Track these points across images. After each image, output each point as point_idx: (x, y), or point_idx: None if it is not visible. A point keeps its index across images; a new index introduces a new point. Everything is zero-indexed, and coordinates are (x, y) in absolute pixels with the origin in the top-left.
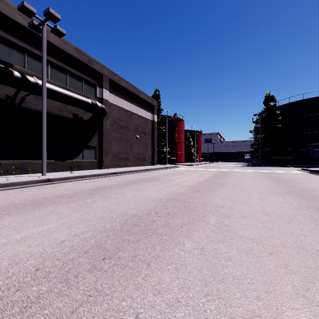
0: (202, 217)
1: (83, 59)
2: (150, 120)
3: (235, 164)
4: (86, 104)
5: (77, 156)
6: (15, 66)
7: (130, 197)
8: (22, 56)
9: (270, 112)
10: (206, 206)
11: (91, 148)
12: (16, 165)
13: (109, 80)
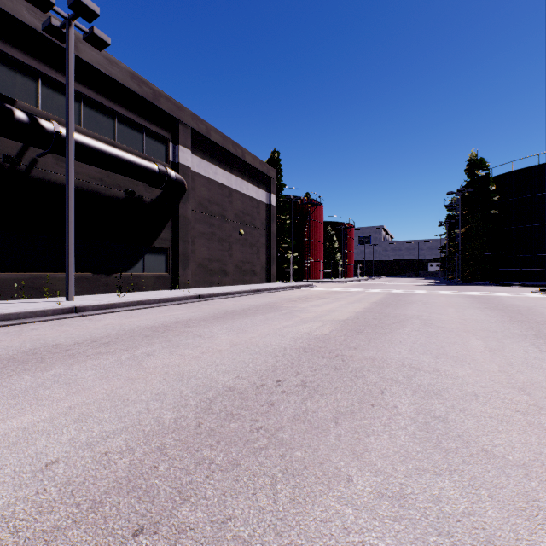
0: (379, 394)
1: (144, 92)
2: (264, 204)
3: (413, 281)
4: (150, 173)
5: (132, 266)
6: (19, 102)
7: (224, 345)
8: (32, 84)
9: (478, 189)
10: (381, 366)
11: (159, 251)
12: (21, 282)
13: (192, 131)
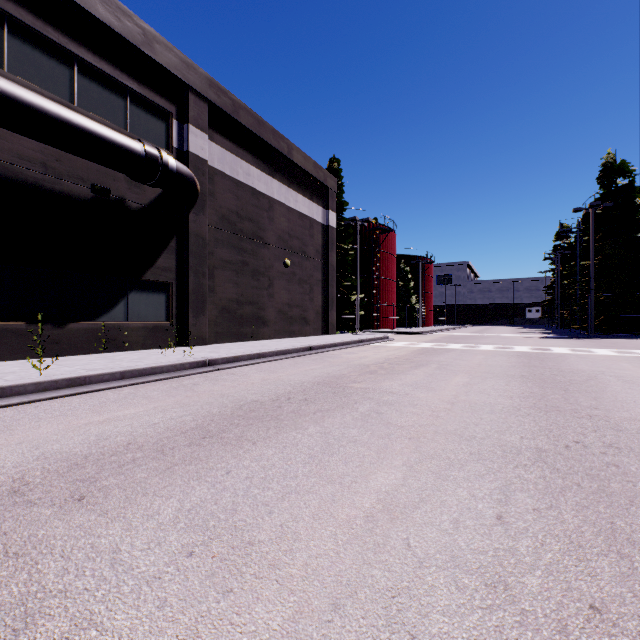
0: None
1: (125, 29)
2: (320, 224)
3: (518, 332)
4: (128, 155)
5: (107, 311)
6: None
7: None
8: None
9: (617, 204)
10: None
11: (156, 288)
12: None
13: (210, 107)
